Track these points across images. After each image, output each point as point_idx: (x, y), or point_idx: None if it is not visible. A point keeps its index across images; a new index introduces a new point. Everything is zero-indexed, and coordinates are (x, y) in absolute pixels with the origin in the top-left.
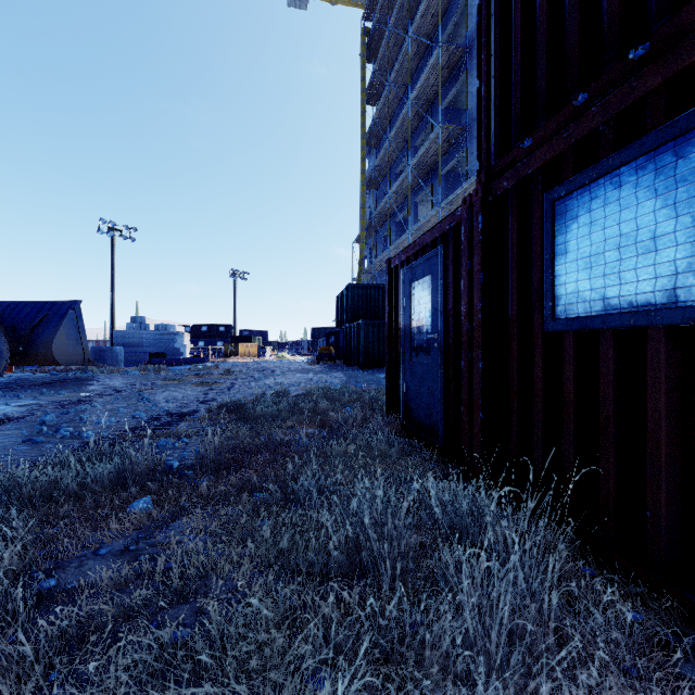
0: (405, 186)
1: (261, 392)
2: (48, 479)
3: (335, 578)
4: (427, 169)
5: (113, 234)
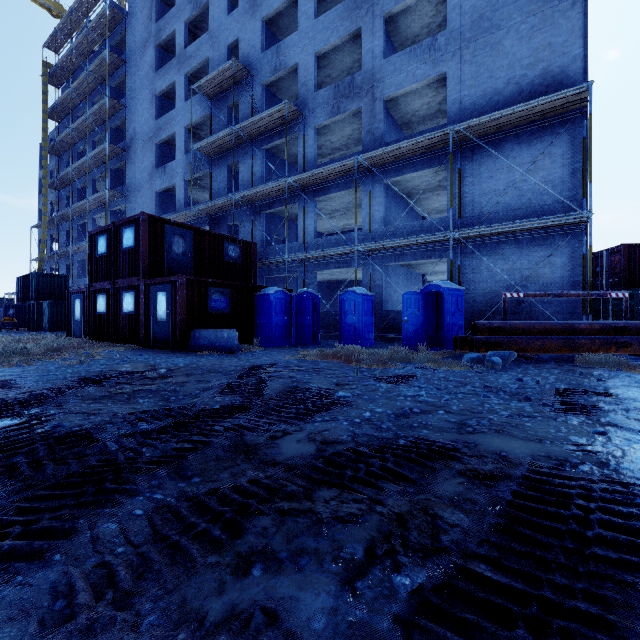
0: (85, 206)
1: None
2: None
3: None
4: (102, 203)
5: None
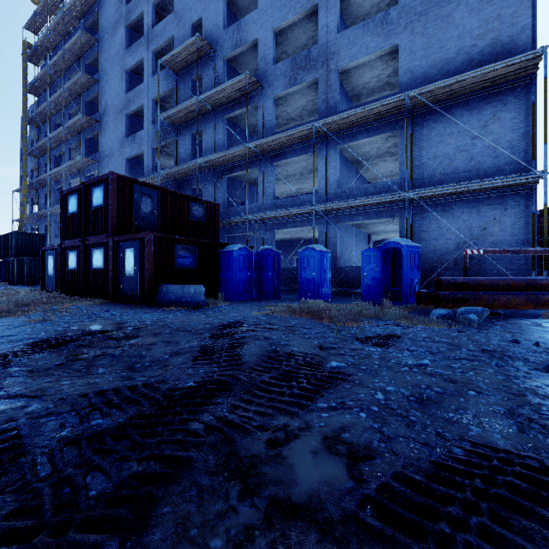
0: (62, 172)
1: None
2: None
3: None
4: (77, 169)
5: None
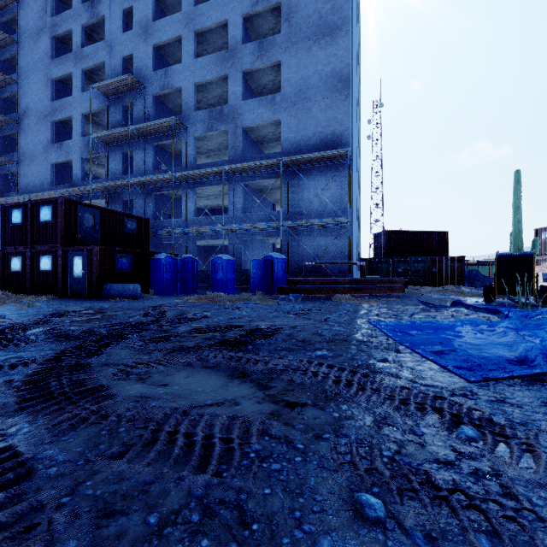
0: None
1: None
2: None
3: None
4: None
5: None
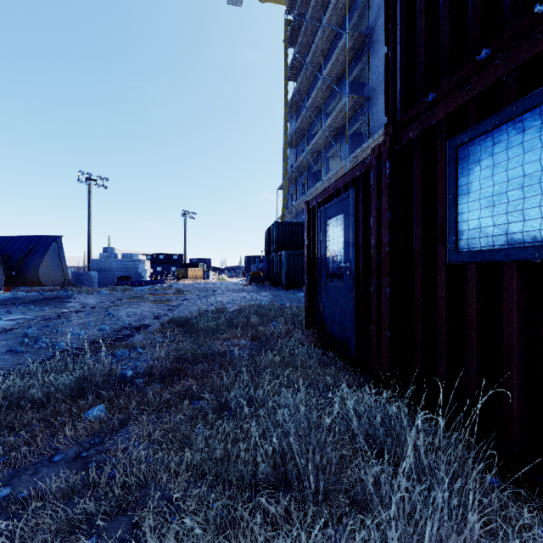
0: (319, 144)
1: (204, 308)
2: (18, 388)
3: (262, 487)
4: (336, 131)
5: (89, 182)
